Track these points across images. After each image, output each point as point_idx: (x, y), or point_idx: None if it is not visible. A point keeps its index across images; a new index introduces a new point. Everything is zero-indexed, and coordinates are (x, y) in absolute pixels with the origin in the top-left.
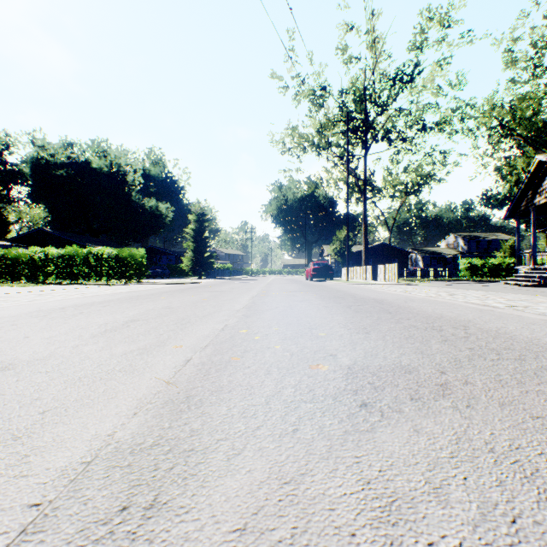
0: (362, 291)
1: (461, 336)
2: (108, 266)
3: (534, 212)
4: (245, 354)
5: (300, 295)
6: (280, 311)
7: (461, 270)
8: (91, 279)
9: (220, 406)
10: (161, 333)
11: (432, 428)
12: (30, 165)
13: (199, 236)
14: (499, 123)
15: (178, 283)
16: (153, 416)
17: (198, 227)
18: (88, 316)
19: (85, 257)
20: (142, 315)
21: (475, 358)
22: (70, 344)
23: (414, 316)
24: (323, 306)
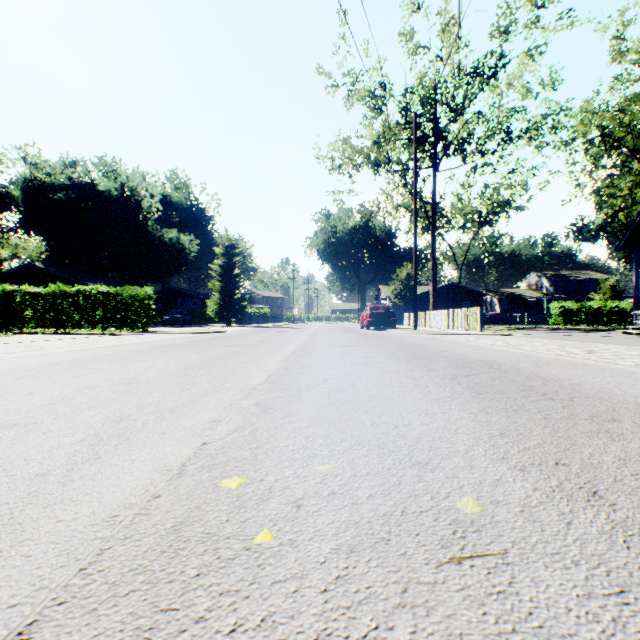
0: (448, 346)
1: None
2: (103, 310)
3: None
4: None
5: (359, 352)
6: (332, 391)
7: (551, 316)
8: (81, 327)
9: None
10: None
11: None
12: (21, 187)
13: (228, 273)
14: (600, 133)
15: (193, 332)
16: None
17: (227, 263)
18: None
19: (73, 299)
20: (47, 406)
21: None
22: None
23: (612, 408)
24: (406, 377)
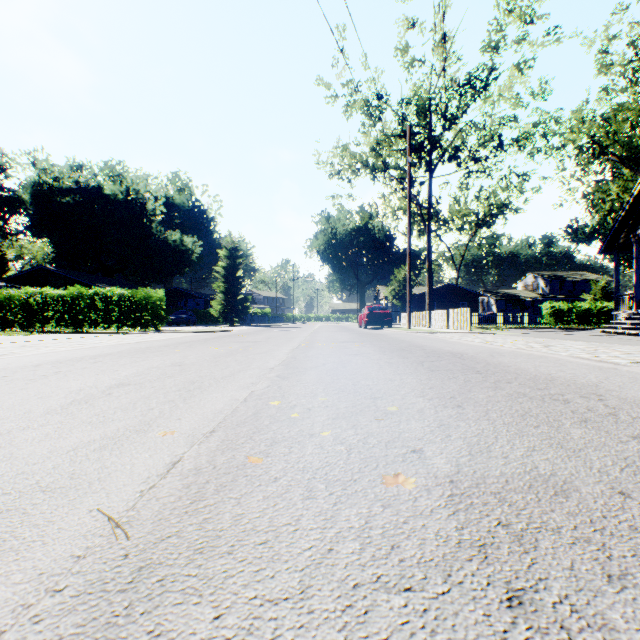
0: (431, 342)
1: (604, 412)
2: (118, 310)
3: (637, 245)
4: (273, 448)
5: (353, 346)
6: (329, 370)
7: (543, 316)
8: (99, 326)
9: (201, 605)
10: (152, 407)
11: None
12: (30, 191)
13: (231, 275)
14: (590, 140)
15: (203, 331)
16: None
17: (230, 265)
18: (62, 378)
19: (90, 300)
20: (137, 376)
21: None
22: None
23: (514, 378)
24: (385, 362)
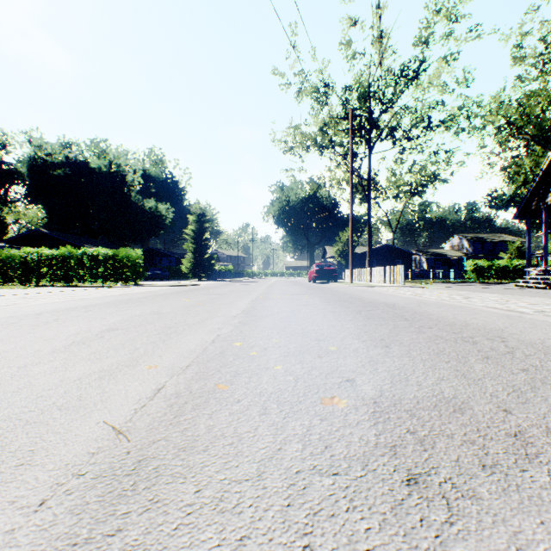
0: (369, 294)
1: (504, 351)
2: (103, 267)
3: (546, 211)
4: (236, 378)
5: (303, 298)
6: (282, 317)
7: (467, 272)
8: (86, 281)
9: (186, 483)
10: (138, 347)
11: (547, 544)
12: (27, 165)
13: (199, 237)
14: (506, 121)
15: (176, 285)
16: (68, 510)
17: (198, 228)
18: (61, 324)
19: (79, 258)
20: (123, 323)
21: (539, 386)
22: (17, 363)
23: (435, 324)
24: (329, 311)
